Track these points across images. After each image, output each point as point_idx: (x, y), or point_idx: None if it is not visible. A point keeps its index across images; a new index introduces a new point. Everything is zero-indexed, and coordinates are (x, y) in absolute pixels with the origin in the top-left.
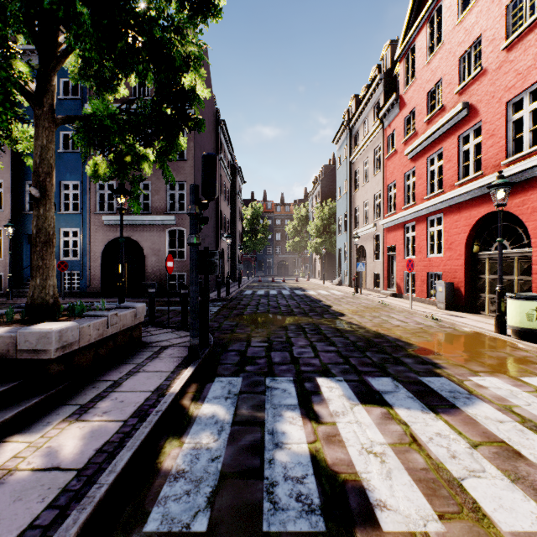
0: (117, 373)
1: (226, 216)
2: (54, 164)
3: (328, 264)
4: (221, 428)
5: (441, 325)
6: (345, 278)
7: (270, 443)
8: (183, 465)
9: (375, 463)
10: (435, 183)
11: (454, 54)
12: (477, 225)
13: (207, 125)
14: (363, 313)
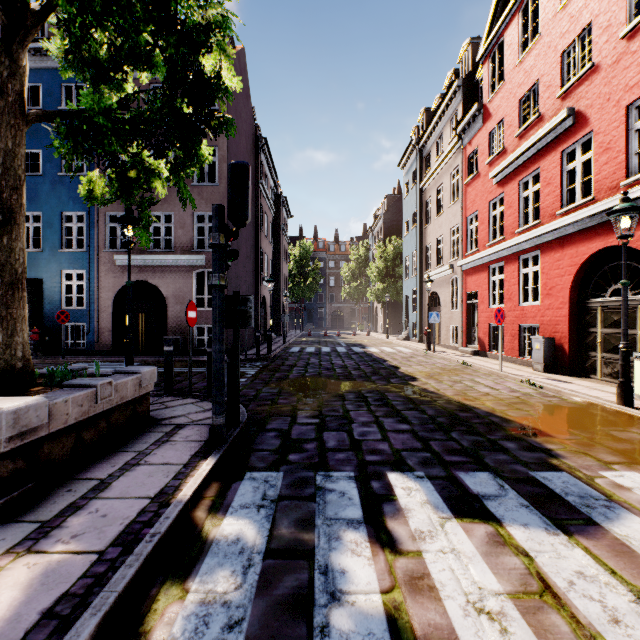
0: (108, 467)
1: (269, 255)
2: (24, 176)
3: (392, 315)
4: (249, 562)
5: (543, 394)
6: (413, 331)
7: (323, 592)
8: (181, 638)
9: (492, 635)
10: (530, 212)
11: (555, 48)
12: (586, 264)
13: (245, 143)
14: (440, 376)
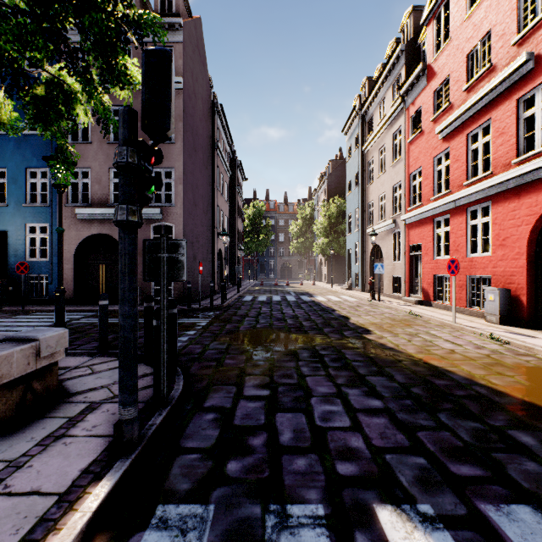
0: None
1: (225, 213)
2: None
3: (335, 266)
4: None
5: (513, 351)
6: (356, 281)
7: None
8: None
9: None
10: (480, 164)
11: None
12: None
13: (201, 107)
14: (394, 328)
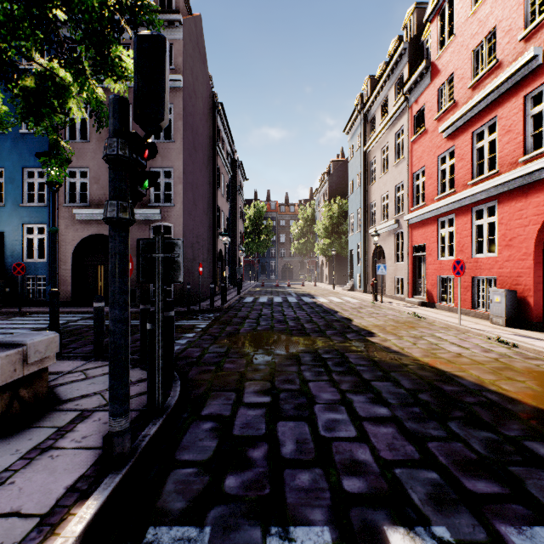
0: None
1: (225, 213)
2: None
3: (337, 267)
4: None
5: (522, 354)
6: (358, 282)
7: None
8: None
9: None
10: (485, 163)
11: None
12: None
13: (201, 106)
14: (398, 331)
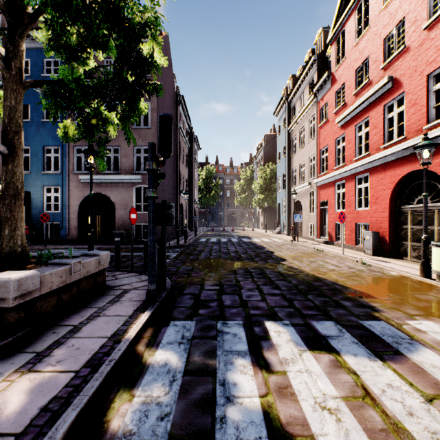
0: (79, 318)
1: (185, 176)
2: (22, 124)
3: (269, 216)
4: (173, 378)
5: (371, 270)
6: (284, 228)
7: (221, 396)
8: (130, 424)
9: (331, 422)
10: (363, 147)
11: (379, 35)
12: (401, 182)
13: (168, 99)
14: (301, 258)
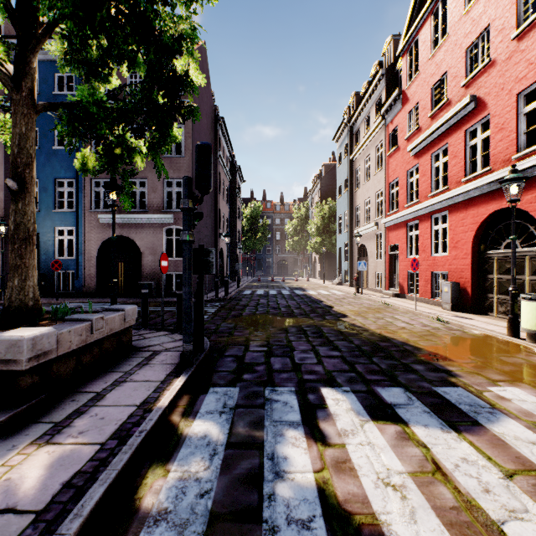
0: (102, 383)
1: (225, 214)
2: (34, 155)
3: (328, 264)
4: (214, 451)
5: (449, 328)
6: (345, 277)
7: (270, 472)
8: (166, 502)
9: (395, 500)
10: (440, 180)
11: (460, 45)
12: (485, 223)
13: (206, 122)
14: (366, 314)
